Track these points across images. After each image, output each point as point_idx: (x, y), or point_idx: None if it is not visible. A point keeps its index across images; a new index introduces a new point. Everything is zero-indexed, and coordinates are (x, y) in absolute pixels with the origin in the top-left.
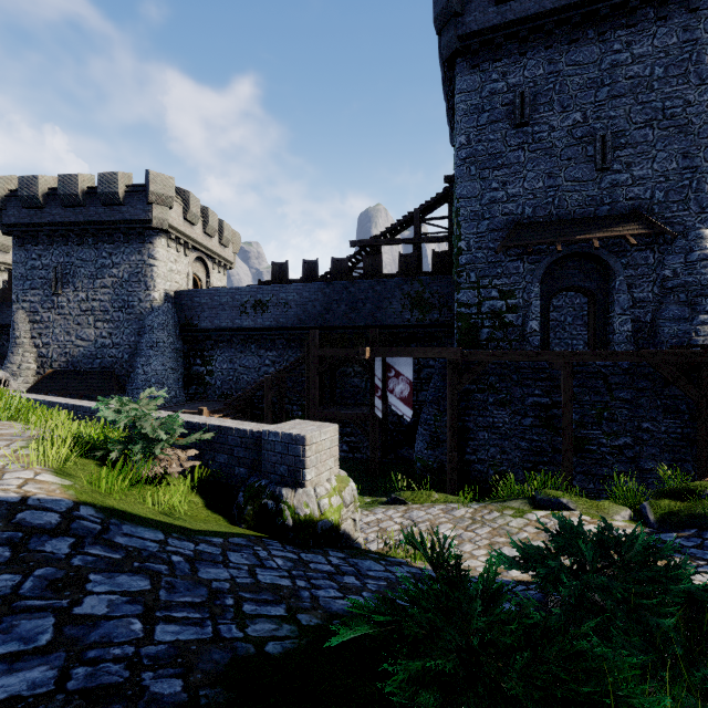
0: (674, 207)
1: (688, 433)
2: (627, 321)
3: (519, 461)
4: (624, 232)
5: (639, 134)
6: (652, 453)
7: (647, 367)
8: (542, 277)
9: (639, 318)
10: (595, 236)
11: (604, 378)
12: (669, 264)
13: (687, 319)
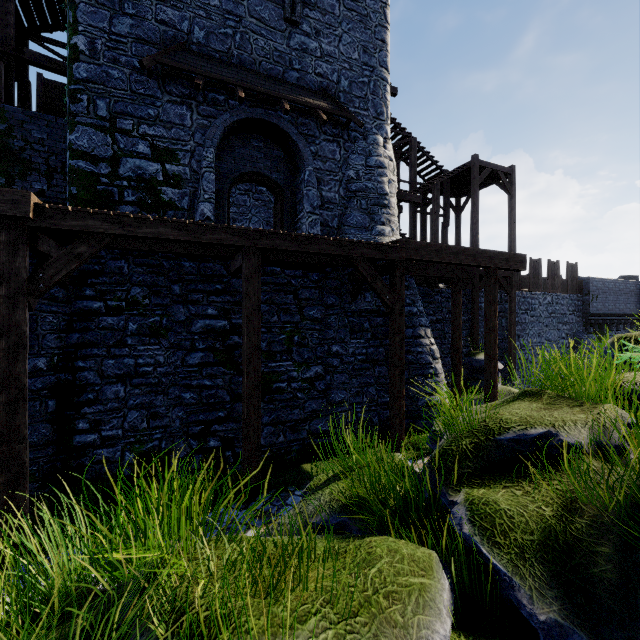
0: (357, 102)
1: (372, 352)
2: (317, 222)
3: (181, 426)
4: (315, 105)
5: (328, 1)
6: (342, 381)
7: (336, 280)
8: (220, 150)
9: (328, 221)
10: (285, 97)
11: (294, 292)
12: (353, 165)
13: (368, 228)
